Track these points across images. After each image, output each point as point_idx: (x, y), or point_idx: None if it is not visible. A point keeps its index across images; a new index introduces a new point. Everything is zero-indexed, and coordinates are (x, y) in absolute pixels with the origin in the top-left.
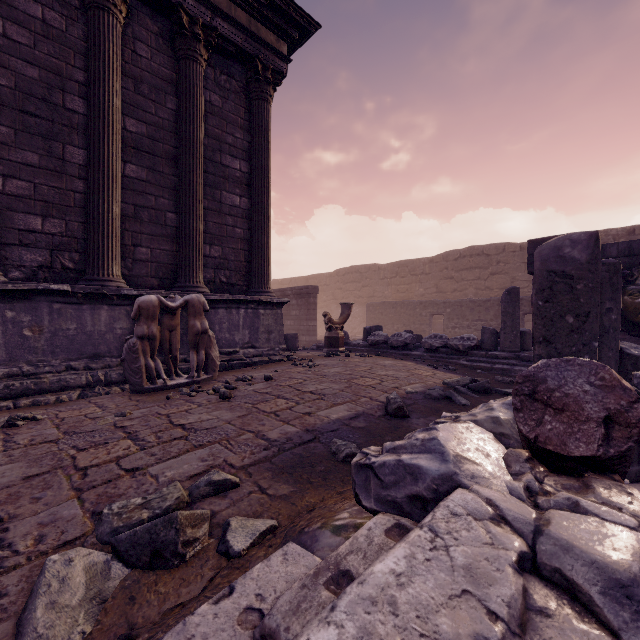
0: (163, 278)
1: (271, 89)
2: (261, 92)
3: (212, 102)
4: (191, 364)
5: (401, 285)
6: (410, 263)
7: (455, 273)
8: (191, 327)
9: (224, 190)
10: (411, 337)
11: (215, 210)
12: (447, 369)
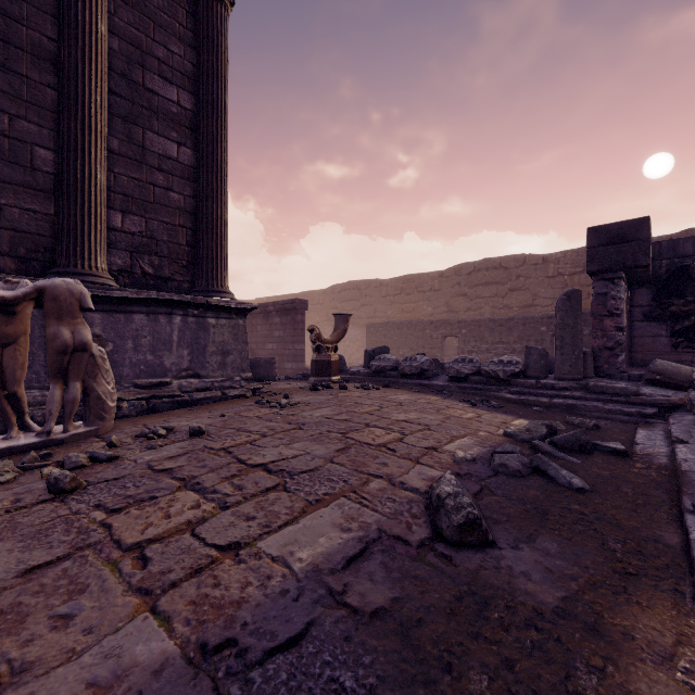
0: (27, 258)
1: None
2: None
3: None
4: (47, 408)
5: (406, 303)
6: (417, 278)
7: (469, 289)
8: (50, 338)
9: (149, 129)
10: (429, 361)
11: (133, 158)
12: (490, 406)
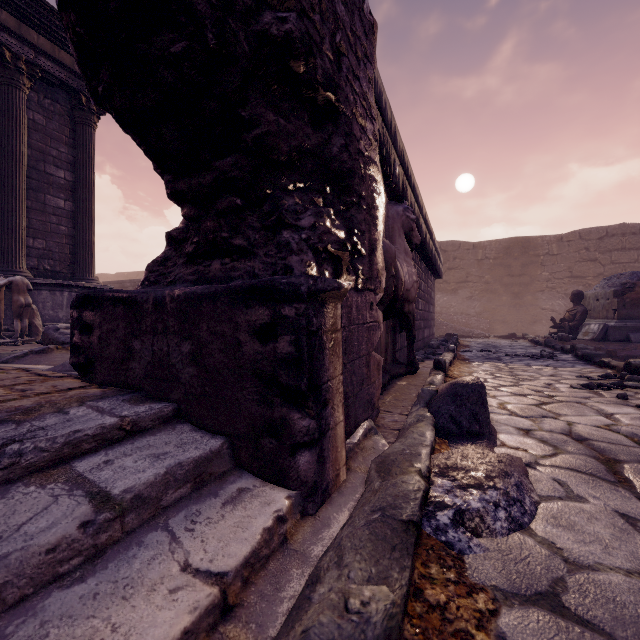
0: None
1: (96, 118)
2: (86, 119)
3: (36, 120)
4: (16, 329)
5: None
6: None
7: None
8: (15, 301)
9: (48, 194)
10: None
11: (39, 210)
12: None
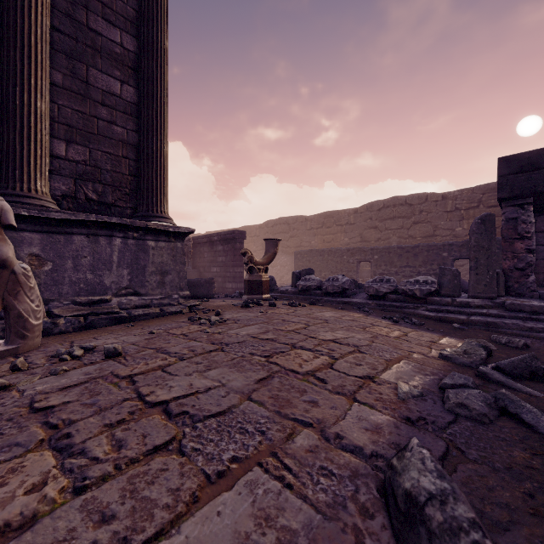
0: None
1: None
2: None
3: None
4: None
5: (327, 235)
6: (335, 214)
7: (379, 223)
8: None
9: (93, 66)
10: (349, 281)
11: (77, 92)
12: (412, 323)
